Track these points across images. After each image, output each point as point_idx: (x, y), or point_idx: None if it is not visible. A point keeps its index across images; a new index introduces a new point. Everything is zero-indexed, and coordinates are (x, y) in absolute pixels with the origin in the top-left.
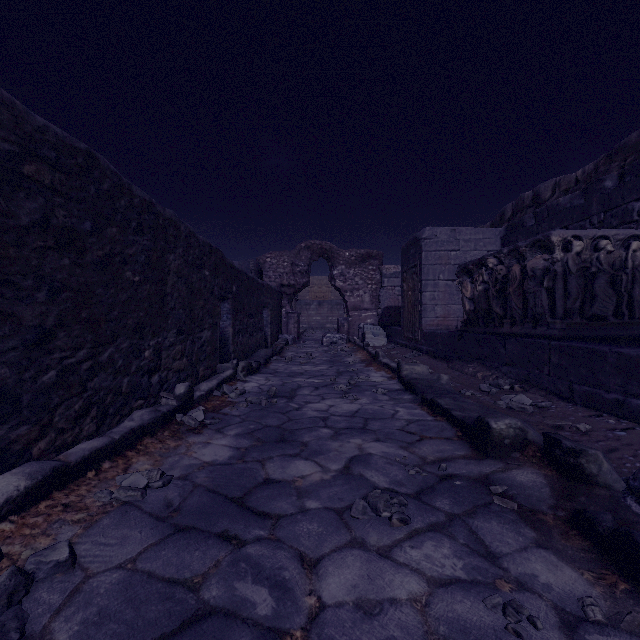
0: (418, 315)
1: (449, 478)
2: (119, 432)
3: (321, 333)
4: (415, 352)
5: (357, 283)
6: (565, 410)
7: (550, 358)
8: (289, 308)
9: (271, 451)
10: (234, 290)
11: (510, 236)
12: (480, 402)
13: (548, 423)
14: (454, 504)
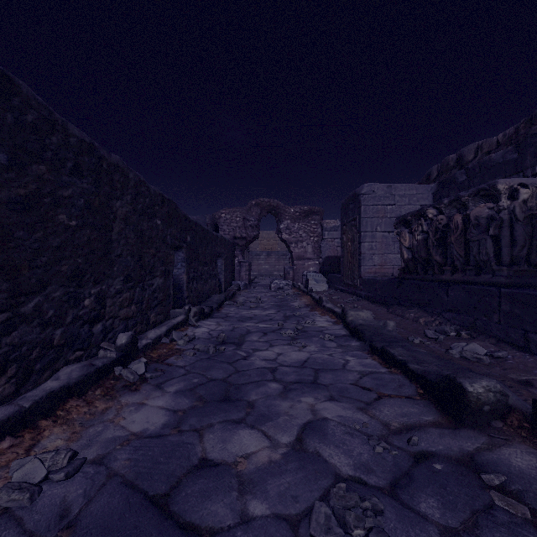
0: (357, 263)
1: (425, 458)
2: (32, 397)
3: (269, 279)
4: (355, 297)
5: (301, 236)
6: (525, 361)
7: (500, 306)
8: (241, 258)
9: (212, 415)
10: (188, 240)
11: (442, 191)
12: (432, 351)
13: (513, 377)
14: (444, 507)
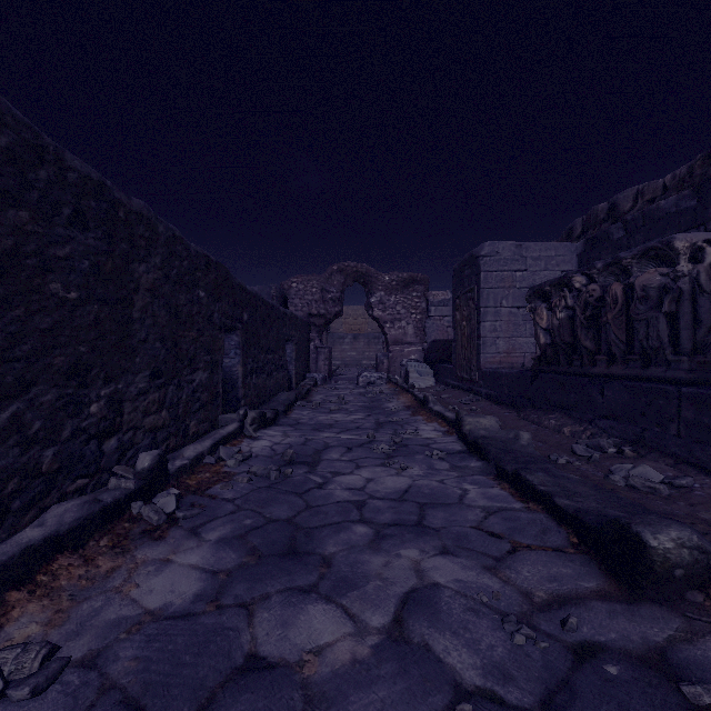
0: (475, 350)
1: (590, 654)
2: None
3: (356, 371)
4: (472, 396)
5: (399, 312)
6: None
7: (680, 412)
8: (319, 342)
9: (269, 580)
10: (245, 318)
11: (590, 252)
12: (586, 477)
13: (705, 518)
14: None
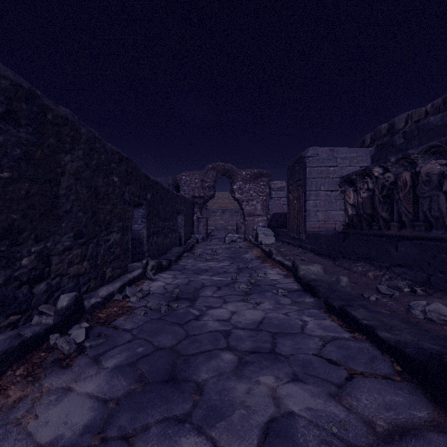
0: (302, 219)
1: None
2: None
3: (224, 233)
4: (301, 250)
5: (251, 195)
6: None
7: None
8: (199, 214)
9: (150, 409)
10: (149, 197)
11: (380, 154)
12: (394, 311)
13: None
14: None
